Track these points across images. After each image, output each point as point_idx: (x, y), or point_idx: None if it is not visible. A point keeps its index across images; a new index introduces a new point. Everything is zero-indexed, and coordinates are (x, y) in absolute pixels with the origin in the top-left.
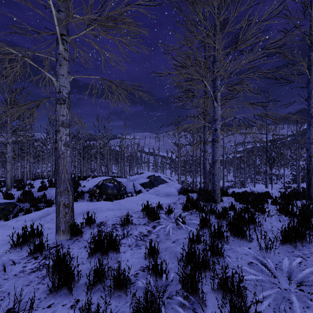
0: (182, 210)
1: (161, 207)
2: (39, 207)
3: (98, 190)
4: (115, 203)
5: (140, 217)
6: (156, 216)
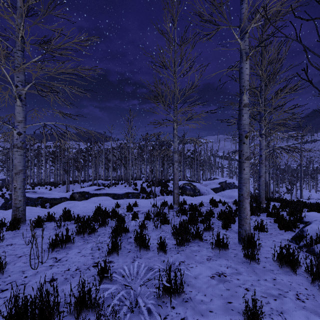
0: (233, 204)
1: (221, 202)
2: (150, 197)
3: (180, 190)
4: (194, 198)
5: (208, 205)
6: (216, 204)
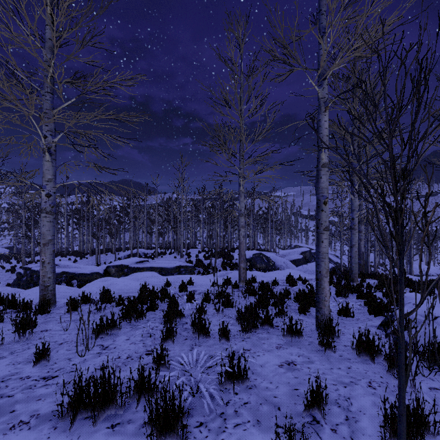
0: None
1: (301, 279)
2: (209, 272)
3: (248, 263)
4: (266, 273)
5: (284, 282)
6: (294, 282)
